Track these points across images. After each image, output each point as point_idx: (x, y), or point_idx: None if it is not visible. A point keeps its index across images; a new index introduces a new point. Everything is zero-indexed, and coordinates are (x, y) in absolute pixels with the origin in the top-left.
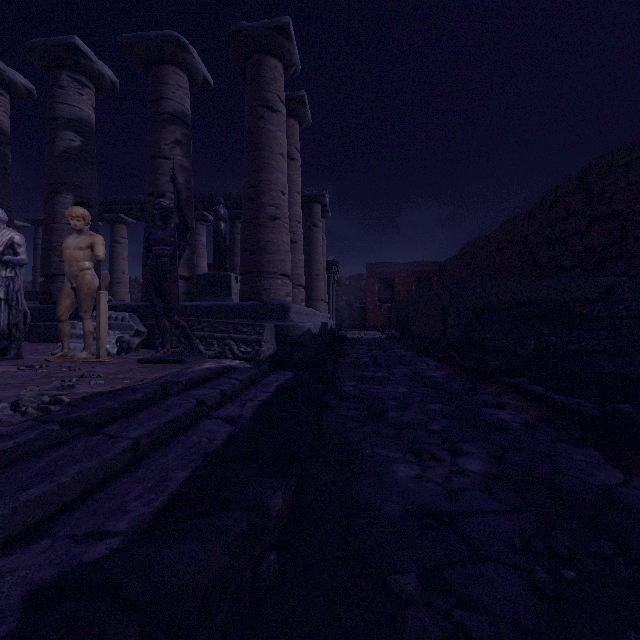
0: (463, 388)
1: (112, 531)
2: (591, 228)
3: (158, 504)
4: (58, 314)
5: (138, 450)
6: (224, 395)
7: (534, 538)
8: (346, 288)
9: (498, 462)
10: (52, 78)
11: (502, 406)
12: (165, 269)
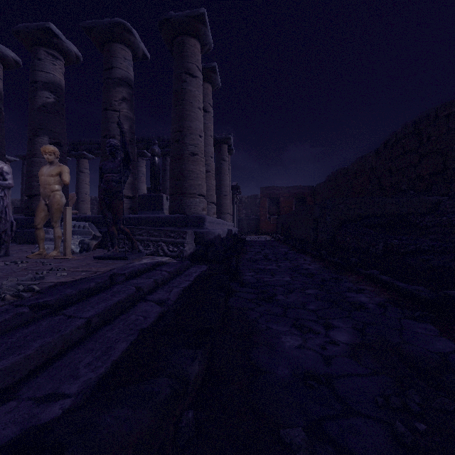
0: (331, 277)
1: (65, 393)
2: (421, 162)
3: (103, 370)
4: (35, 223)
5: (90, 327)
6: (156, 283)
7: (392, 397)
8: (245, 205)
9: (360, 334)
10: (33, 53)
11: (360, 291)
12: (113, 190)
